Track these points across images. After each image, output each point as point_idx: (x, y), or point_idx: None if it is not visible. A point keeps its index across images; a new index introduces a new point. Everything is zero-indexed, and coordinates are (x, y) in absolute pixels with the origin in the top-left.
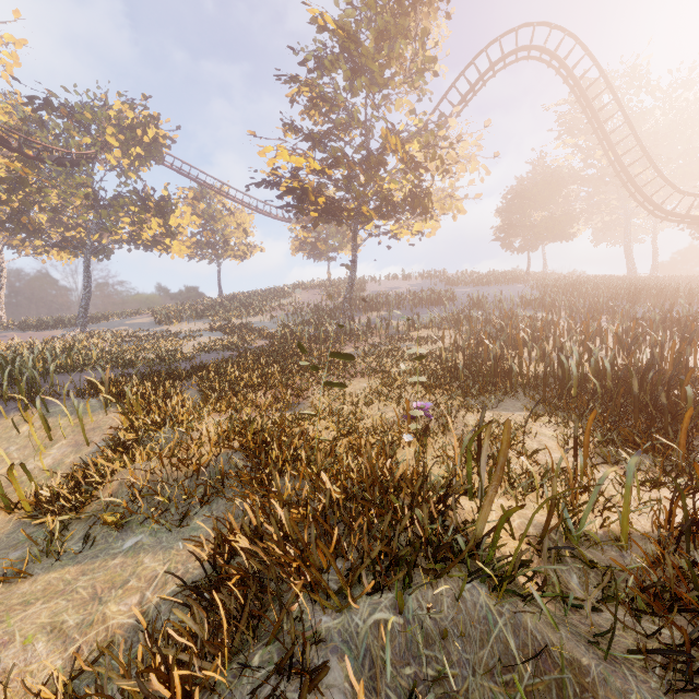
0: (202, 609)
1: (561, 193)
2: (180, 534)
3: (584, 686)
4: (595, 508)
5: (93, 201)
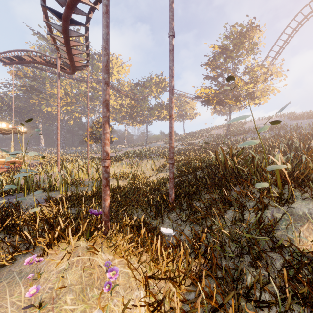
0: None
1: None
2: None
3: None
4: None
5: (149, 108)
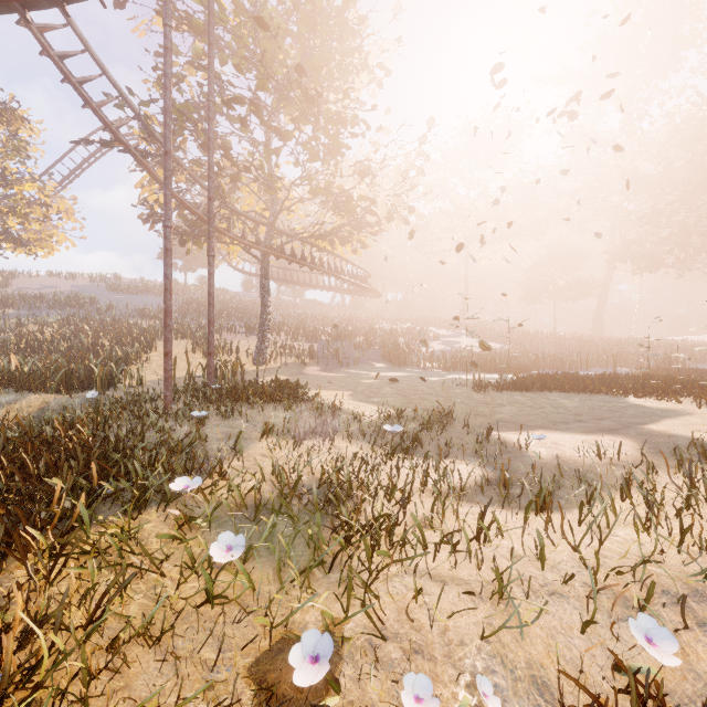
0: None
1: None
2: None
3: None
4: None
5: None
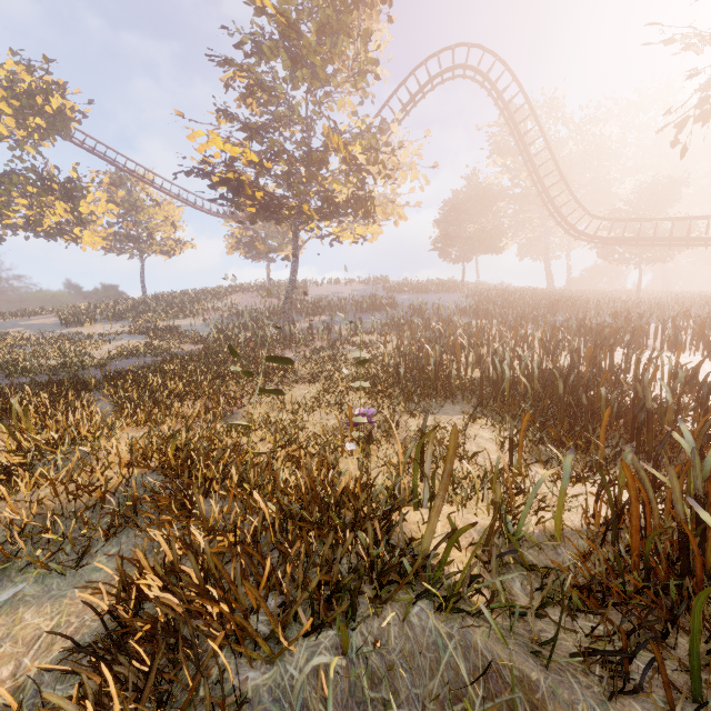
0: (95, 678)
1: (492, 209)
2: (77, 577)
3: (535, 703)
4: (531, 507)
5: None
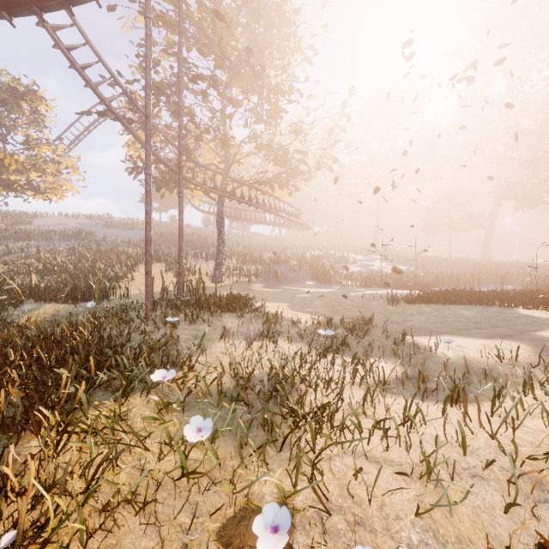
0: None
1: None
2: None
3: None
4: None
5: None
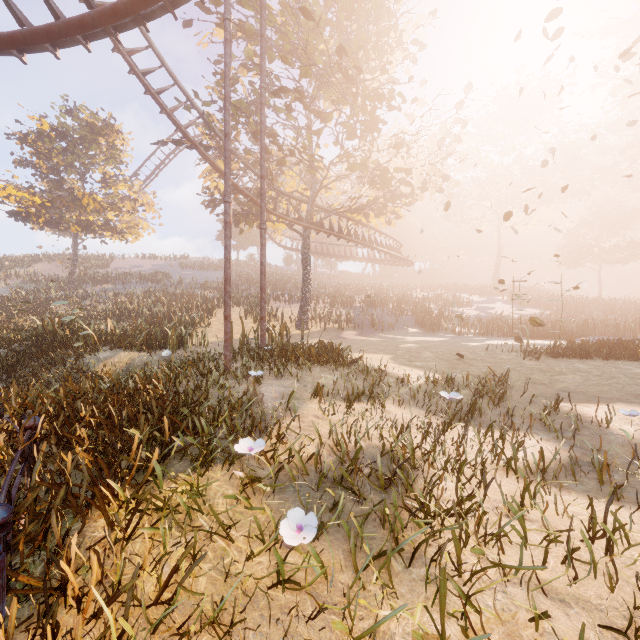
0: None
1: None
2: None
3: None
4: None
5: None
